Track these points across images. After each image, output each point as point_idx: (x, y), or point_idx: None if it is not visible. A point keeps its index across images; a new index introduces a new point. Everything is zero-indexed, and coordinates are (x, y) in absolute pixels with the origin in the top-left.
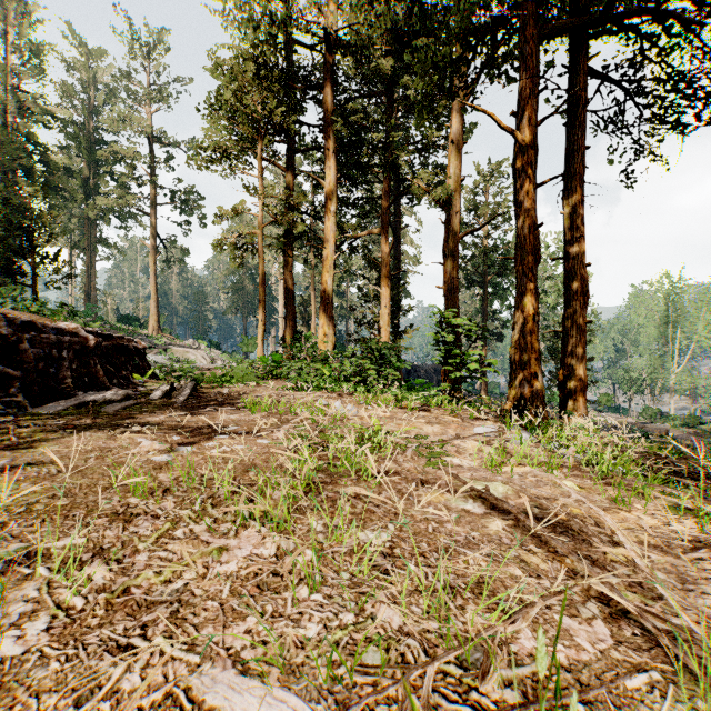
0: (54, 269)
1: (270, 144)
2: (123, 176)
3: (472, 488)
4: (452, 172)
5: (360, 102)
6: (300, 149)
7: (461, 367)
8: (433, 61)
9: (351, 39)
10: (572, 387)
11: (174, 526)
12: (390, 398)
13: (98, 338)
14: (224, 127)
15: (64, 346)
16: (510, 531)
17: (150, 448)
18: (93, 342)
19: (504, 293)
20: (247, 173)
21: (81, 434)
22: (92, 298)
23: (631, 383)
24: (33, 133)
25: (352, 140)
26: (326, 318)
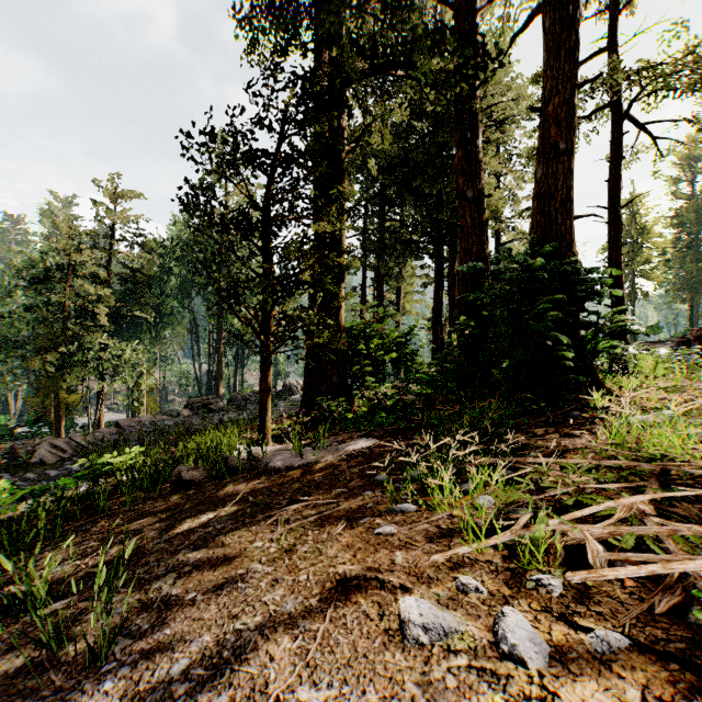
0: None
1: None
2: None
3: None
4: None
5: None
6: None
7: None
8: None
9: None
10: None
11: None
12: None
13: None
14: None
15: None
16: None
17: None
18: None
19: None
20: None
21: None
22: None
23: None
24: None
25: None
26: None
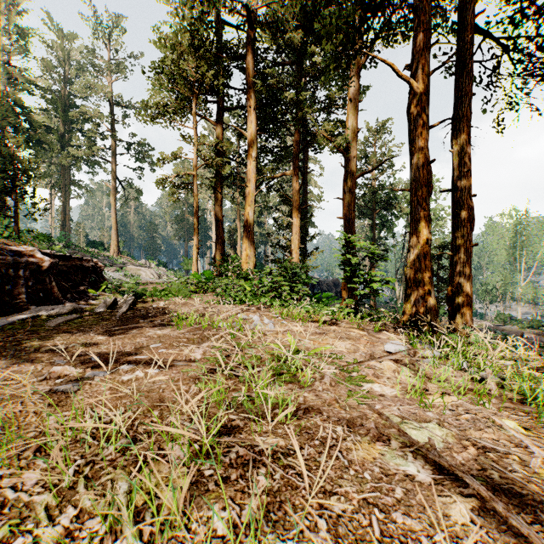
0: (32, 204)
1: (203, 102)
2: (91, 132)
3: (411, 440)
4: (350, 125)
5: (276, 69)
6: (227, 107)
7: (364, 284)
8: (338, 25)
9: (268, 18)
10: (460, 301)
11: (15, 529)
12: (302, 312)
13: (54, 259)
14: (166, 87)
15: (22, 266)
16: (482, 524)
17: (60, 373)
18: (49, 263)
19: (388, 224)
20: (184, 125)
21: (5, 354)
22: (67, 227)
23: (487, 294)
24: (20, 98)
25: (269, 100)
26: (248, 242)
